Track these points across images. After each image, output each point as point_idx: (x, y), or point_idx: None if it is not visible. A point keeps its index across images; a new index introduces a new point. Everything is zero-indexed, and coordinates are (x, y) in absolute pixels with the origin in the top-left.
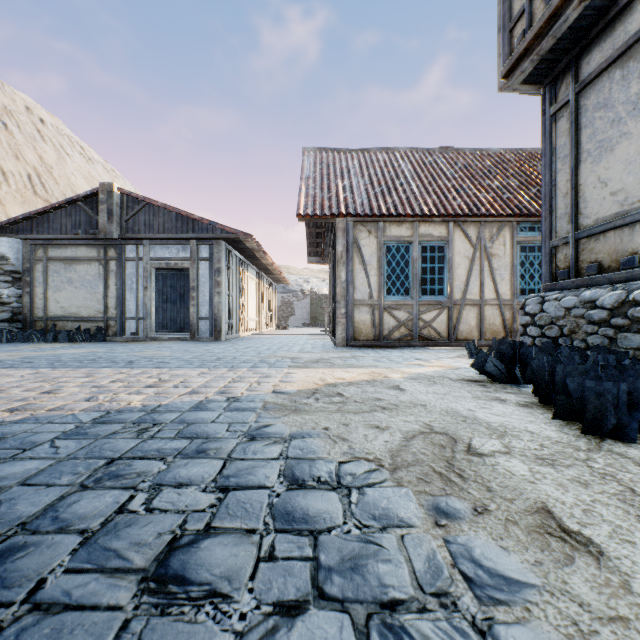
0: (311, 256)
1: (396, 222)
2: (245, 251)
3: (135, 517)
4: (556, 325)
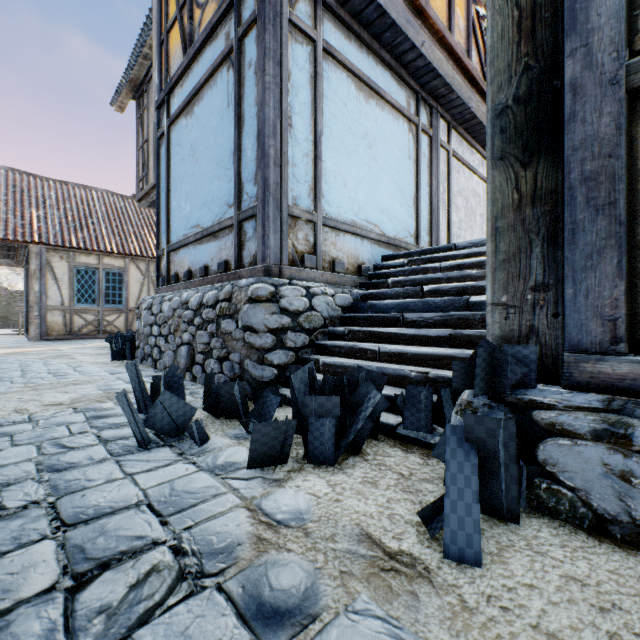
0: (1, 258)
1: (85, 253)
2: None
3: None
4: None
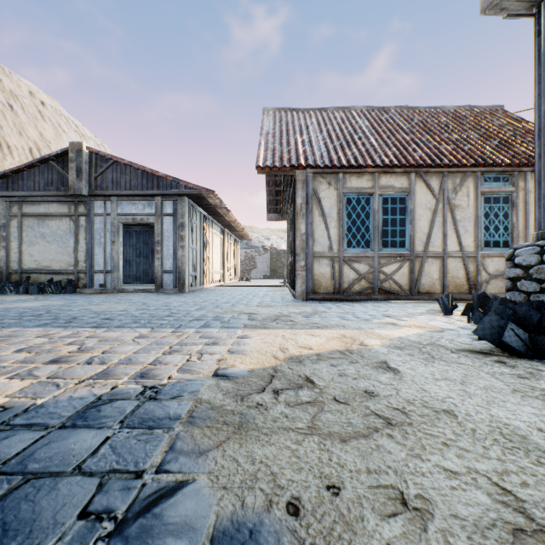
0: (271, 213)
1: (356, 173)
2: (209, 208)
3: None
4: None
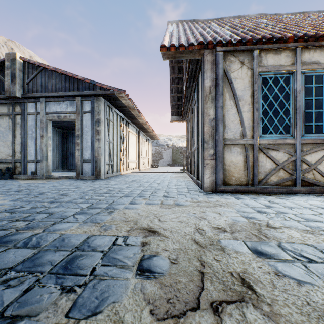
0: (173, 116)
1: (273, 50)
2: (124, 110)
3: None
4: None
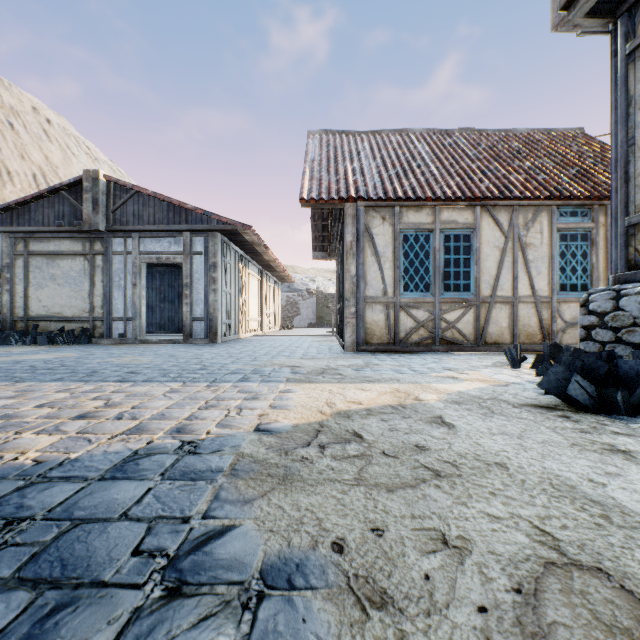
0: (317, 251)
1: (414, 207)
2: (245, 245)
3: None
4: None
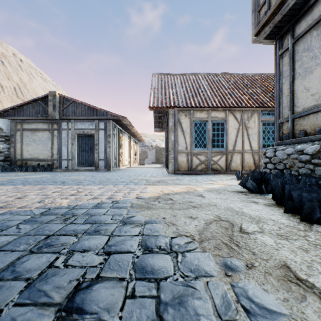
0: (156, 128)
1: (199, 110)
2: (123, 125)
3: (57, 270)
4: (282, 163)
